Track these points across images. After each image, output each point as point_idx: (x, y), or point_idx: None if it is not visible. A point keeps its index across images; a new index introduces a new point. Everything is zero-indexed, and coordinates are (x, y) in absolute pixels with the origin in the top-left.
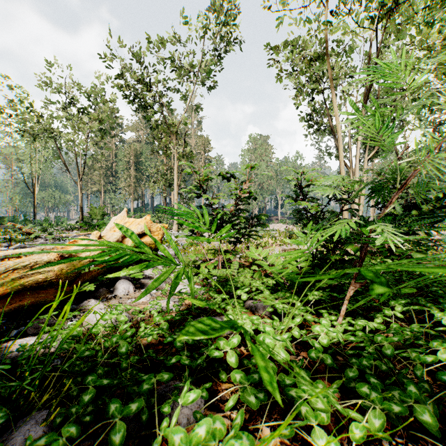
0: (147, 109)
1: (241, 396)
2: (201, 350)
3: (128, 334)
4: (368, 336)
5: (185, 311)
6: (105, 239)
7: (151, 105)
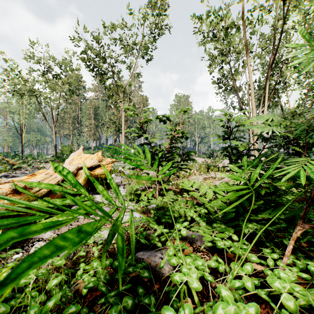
0: (102, 75)
1: None
2: None
3: (50, 304)
4: None
5: (126, 247)
6: None
7: (105, 72)
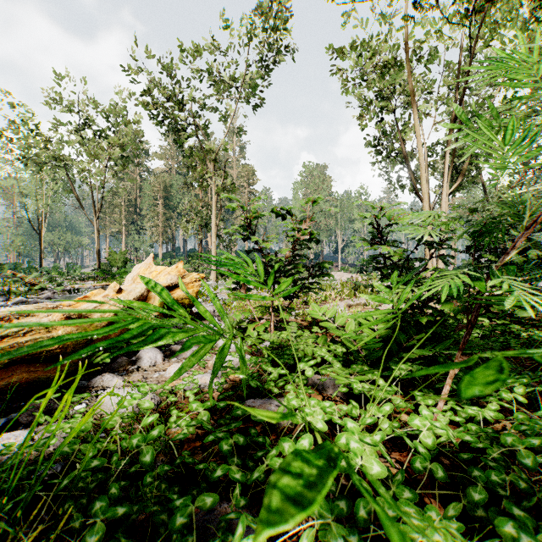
0: (178, 131)
1: (320, 533)
2: (256, 456)
3: (154, 433)
4: (486, 431)
5: (231, 392)
6: (126, 293)
7: (184, 127)
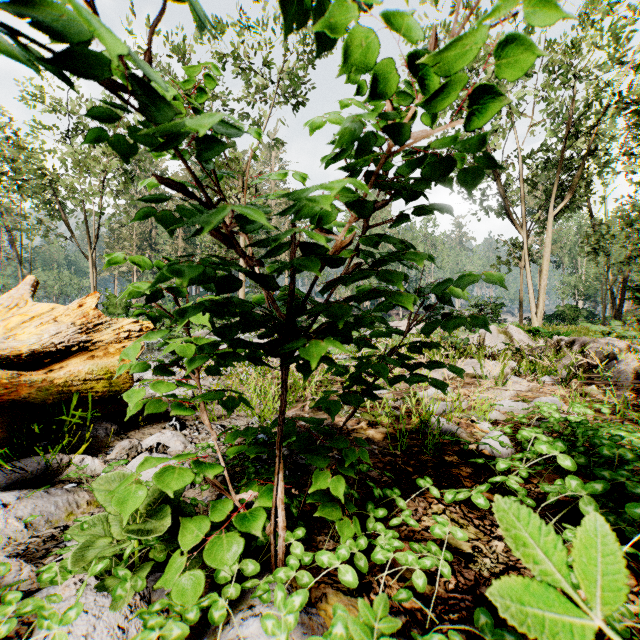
0: None
1: None
2: None
3: None
4: None
5: None
6: None
7: None
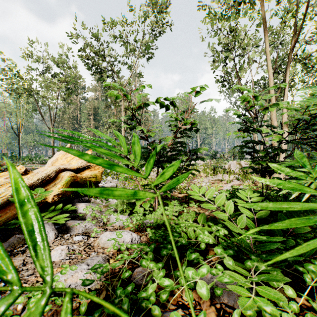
0: (101, 73)
1: None
2: None
3: None
4: None
5: None
6: (32, 175)
7: (104, 70)
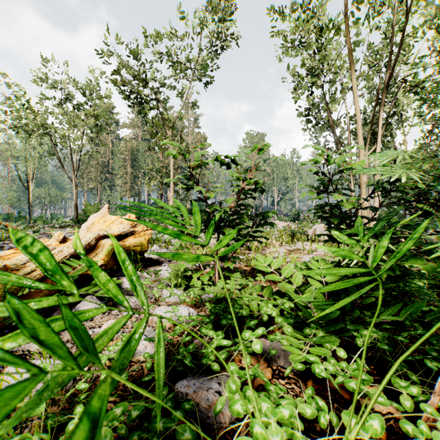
0: (142, 104)
1: None
2: None
3: None
4: None
5: None
6: (70, 243)
7: (146, 100)
